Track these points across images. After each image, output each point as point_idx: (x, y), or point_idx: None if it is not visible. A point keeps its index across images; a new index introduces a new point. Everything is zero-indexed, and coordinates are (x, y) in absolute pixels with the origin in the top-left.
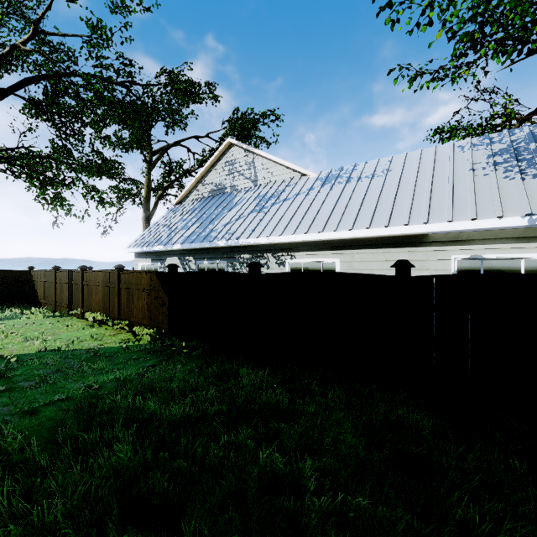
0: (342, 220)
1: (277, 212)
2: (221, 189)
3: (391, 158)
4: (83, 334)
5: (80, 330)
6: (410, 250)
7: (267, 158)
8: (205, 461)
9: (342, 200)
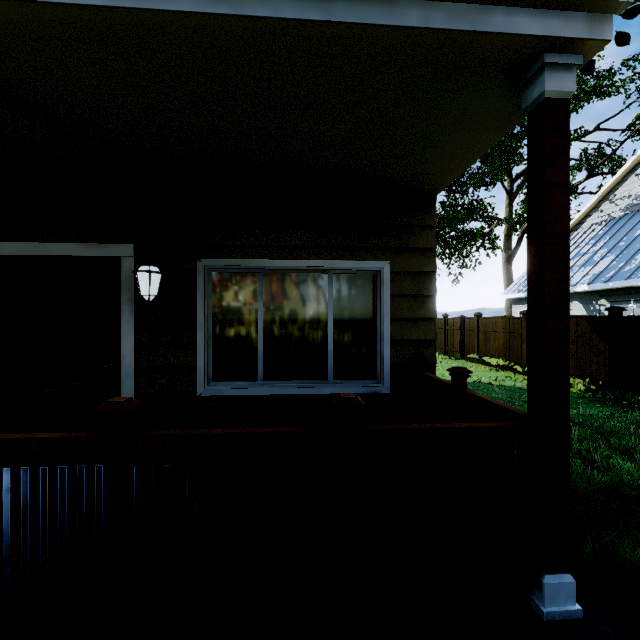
0: None
1: None
2: None
3: None
4: (495, 375)
5: (487, 371)
6: None
7: None
8: None
9: None
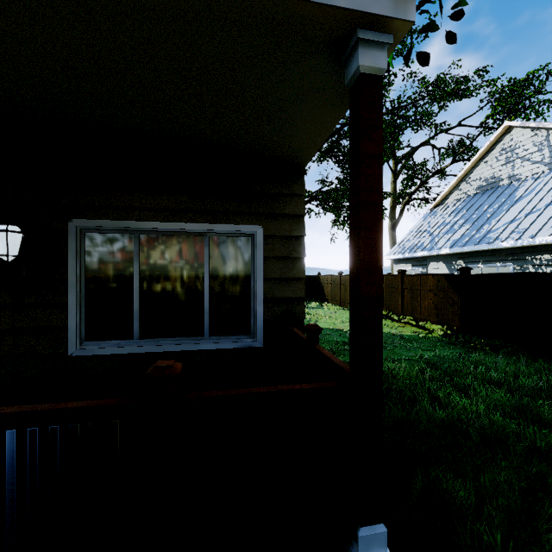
0: None
1: None
2: (492, 183)
3: None
4: None
5: None
6: None
7: None
8: None
9: None
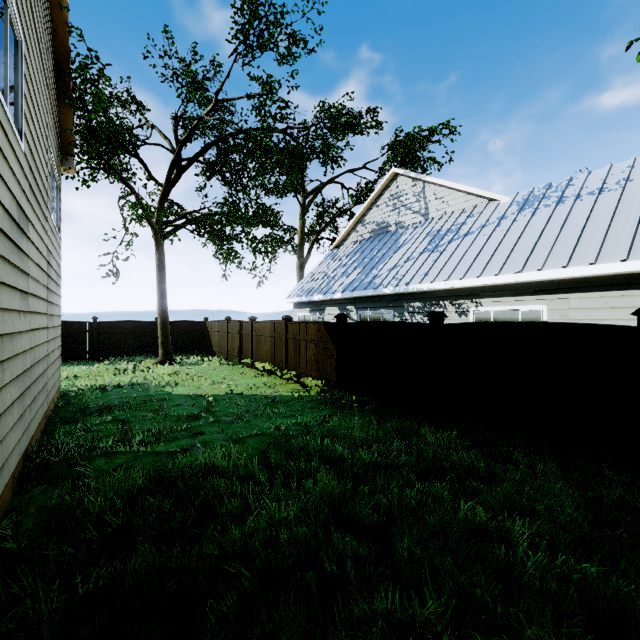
0: (551, 255)
1: (456, 251)
2: (383, 228)
3: (632, 161)
4: (257, 382)
5: (253, 378)
6: None
7: (441, 185)
8: (402, 502)
9: (551, 228)
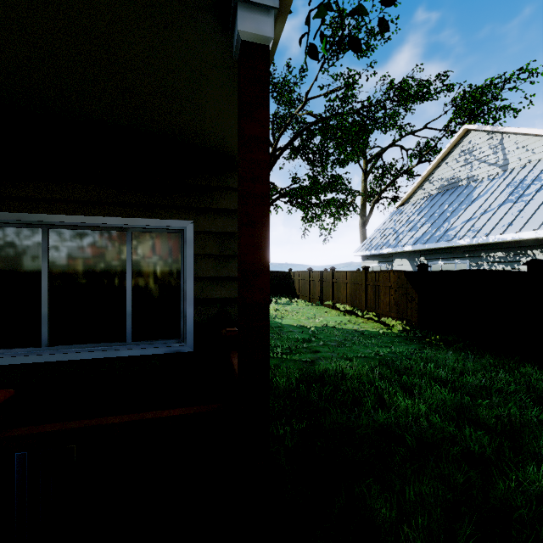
0: None
1: None
2: (453, 183)
3: None
4: (341, 319)
5: (336, 316)
6: None
7: (524, 133)
8: (522, 419)
9: None
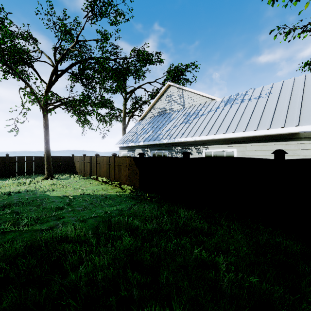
0: (238, 126)
1: (197, 122)
2: (164, 111)
3: (272, 85)
4: (98, 187)
5: (96, 185)
6: (285, 143)
7: (190, 91)
8: (166, 250)
9: (238, 113)
